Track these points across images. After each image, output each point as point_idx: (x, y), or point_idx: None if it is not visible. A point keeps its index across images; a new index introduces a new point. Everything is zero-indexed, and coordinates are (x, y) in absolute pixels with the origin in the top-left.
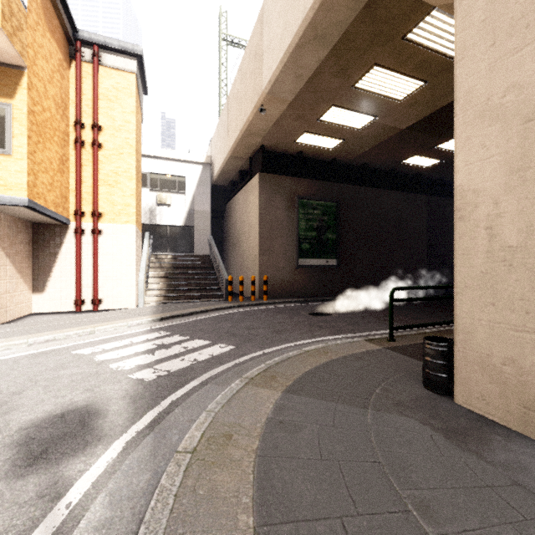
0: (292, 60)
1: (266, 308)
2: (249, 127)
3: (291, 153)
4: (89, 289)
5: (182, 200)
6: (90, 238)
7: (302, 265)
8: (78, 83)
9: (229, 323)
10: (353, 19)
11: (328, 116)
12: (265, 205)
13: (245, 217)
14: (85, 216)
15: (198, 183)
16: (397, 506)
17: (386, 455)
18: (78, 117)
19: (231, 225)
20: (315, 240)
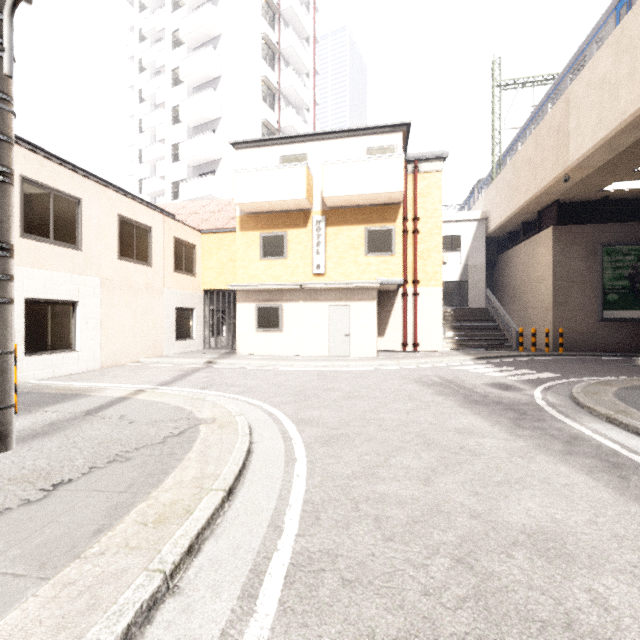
0: (607, 144)
1: (566, 359)
2: (546, 190)
3: (592, 199)
4: (410, 336)
5: (457, 257)
6: (411, 299)
7: (607, 317)
8: (405, 191)
9: (539, 364)
10: None
11: None
12: (559, 257)
13: (530, 270)
14: (408, 283)
15: (472, 239)
16: None
17: None
18: (405, 215)
19: (507, 276)
20: (626, 289)
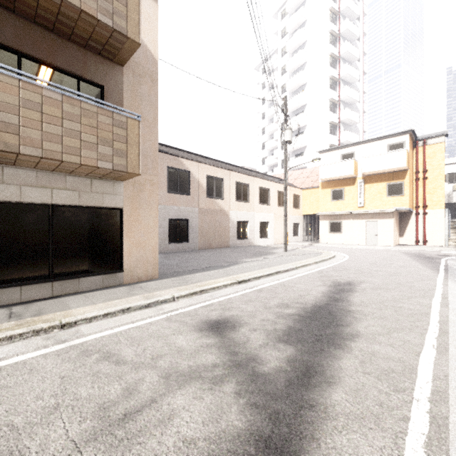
0: None
1: None
2: None
3: None
4: (421, 237)
5: None
6: (421, 216)
7: None
8: (417, 157)
9: None
10: None
11: None
12: None
13: None
14: (419, 208)
15: None
16: None
17: None
18: (416, 170)
19: None
20: None
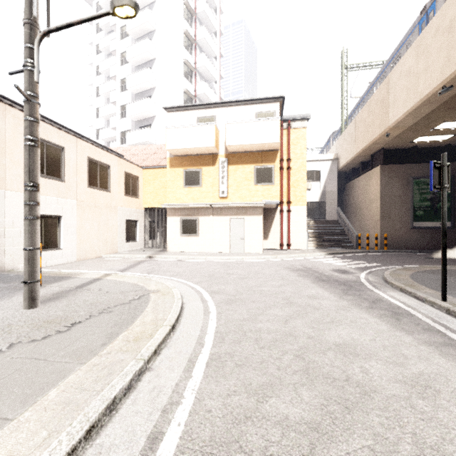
0: (412, 113)
1: (388, 254)
2: (375, 141)
3: (406, 147)
4: (285, 239)
5: (317, 185)
6: (286, 214)
7: (416, 226)
8: (282, 141)
9: (369, 258)
10: (455, 92)
11: (440, 127)
12: (384, 186)
13: (366, 194)
14: (283, 203)
15: (328, 173)
16: (453, 284)
17: (455, 281)
18: (281, 157)
19: (351, 198)
20: (429, 208)
